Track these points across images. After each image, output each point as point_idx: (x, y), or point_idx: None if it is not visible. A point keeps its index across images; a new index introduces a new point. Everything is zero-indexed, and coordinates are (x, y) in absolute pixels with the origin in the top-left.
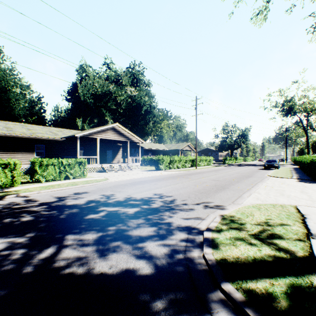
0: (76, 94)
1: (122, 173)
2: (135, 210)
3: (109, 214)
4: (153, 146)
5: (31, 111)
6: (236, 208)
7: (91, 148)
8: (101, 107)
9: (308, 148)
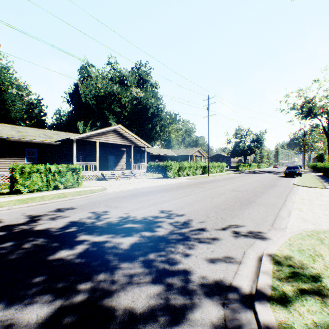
0: (78, 96)
1: (124, 181)
2: (131, 241)
3: (90, 249)
4: (160, 152)
5: (30, 114)
6: (285, 239)
7: (90, 153)
8: (105, 109)
9: None
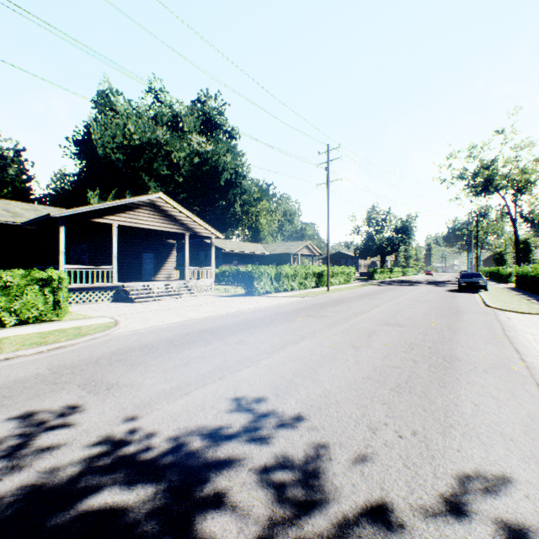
0: (92, 145)
1: (168, 304)
2: None
3: None
4: (241, 248)
5: None
6: None
7: (105, 249)
8: (141, 170)
9: (518, 253)
